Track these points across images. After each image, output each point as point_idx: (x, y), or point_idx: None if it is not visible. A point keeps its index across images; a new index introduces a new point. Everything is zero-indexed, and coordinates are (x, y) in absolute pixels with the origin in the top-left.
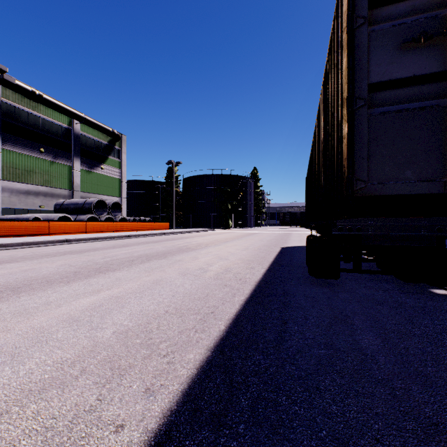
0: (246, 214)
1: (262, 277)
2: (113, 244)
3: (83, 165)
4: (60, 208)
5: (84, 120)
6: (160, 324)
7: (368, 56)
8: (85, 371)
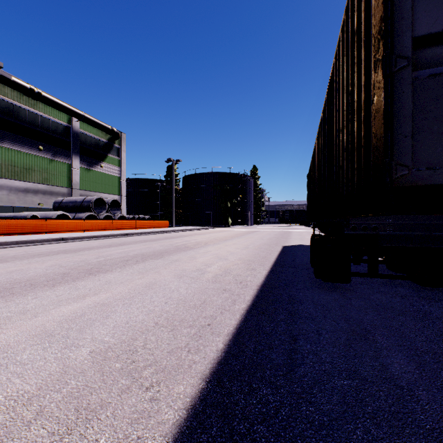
0: (246, 212)
1: (264, 280)
2: (110, 242)
3: (82, 163)
4: (59, 206)
5: (83, 118)
6: (147, 340)
7: (412, 2)
8: (42, 414)
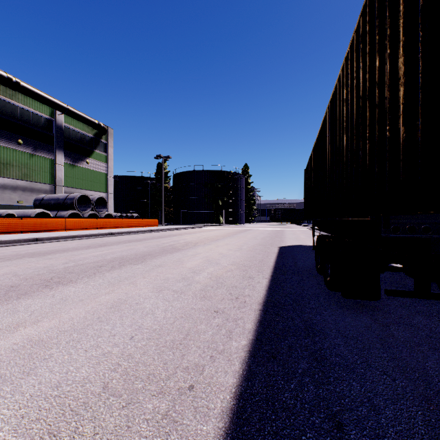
0: (237, 211)
1: (266, 294)
2: (90, 243)
3: (66, 159)
4: (40, 204)
5: (67, 111)
6: (75, 438)
7: None
8: None
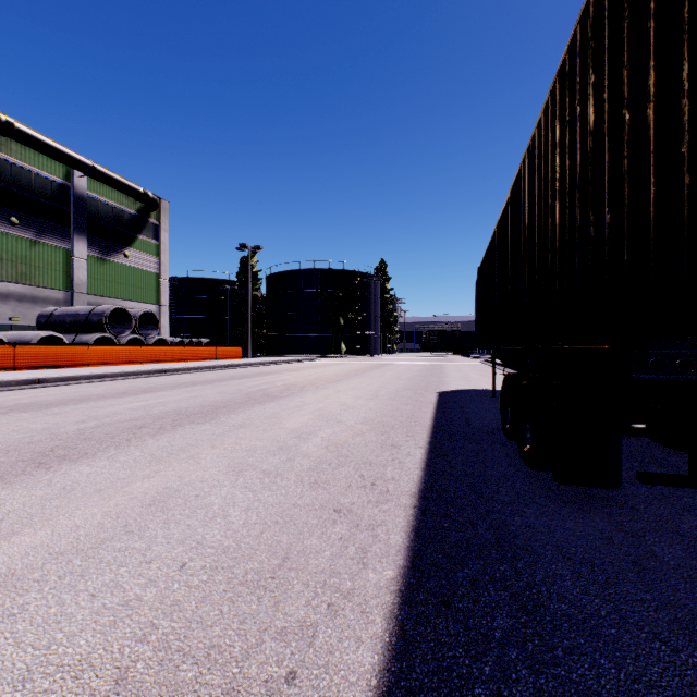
0: (369, 334)
1: (423, 477)
2: (128, 386)
3: (92, 249)
4: (47, 322)
5: (93, 171)
6: None
7: None
8: None
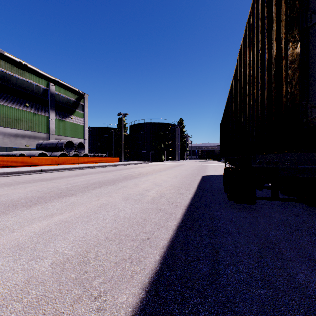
0: (175, 151)
1: (190, 202)
2: (76, 173)
3: (57, 116)
4: (40, 147)
5: (58, 83)
6: (98, 253)
7: None
8: None
